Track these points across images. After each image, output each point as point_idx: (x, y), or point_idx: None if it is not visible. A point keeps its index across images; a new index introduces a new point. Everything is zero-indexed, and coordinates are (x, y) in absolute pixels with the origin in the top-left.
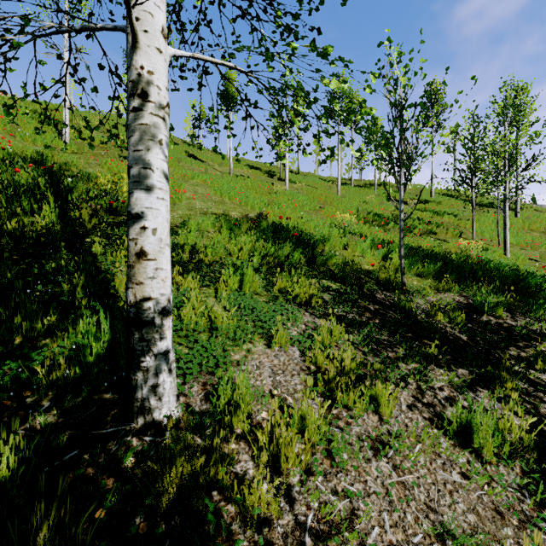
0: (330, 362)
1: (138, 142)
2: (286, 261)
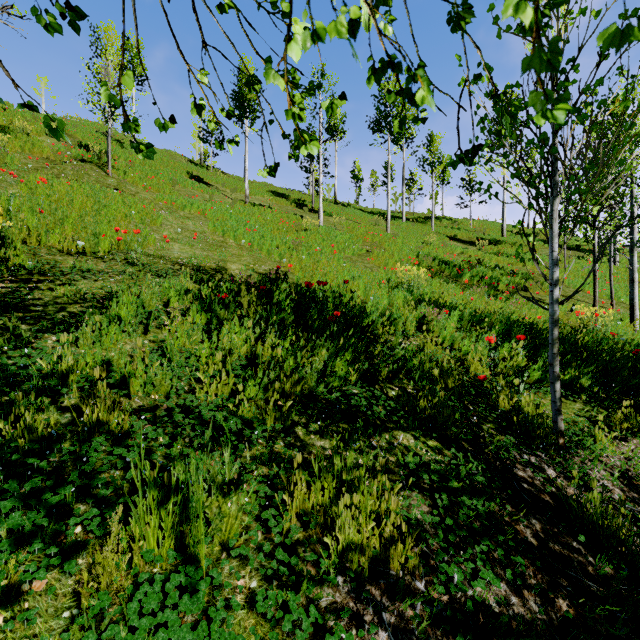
0: None
1: None
2: (319, 383)
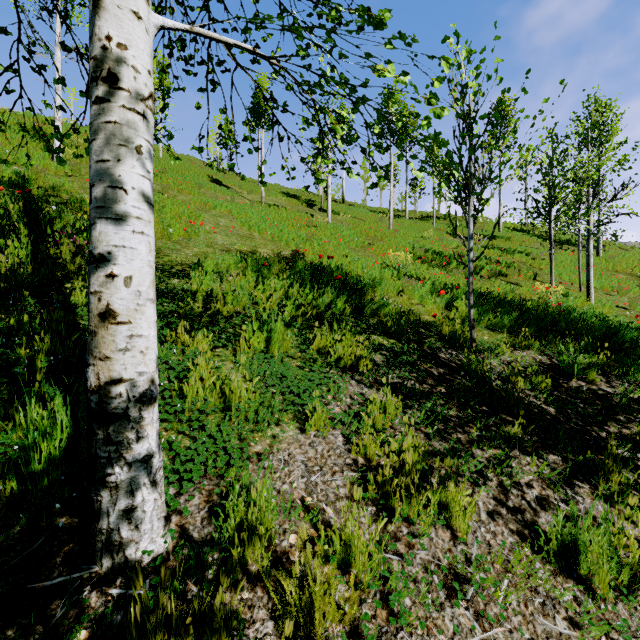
0: (385, 456)
1: (103, 148)
2: (327, 311)
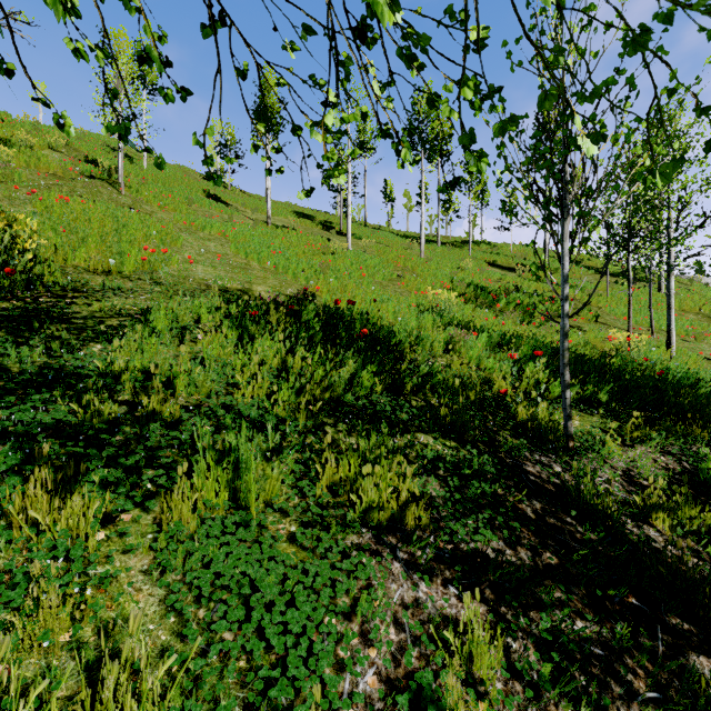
0: None
1: None
2: (346, 392)
